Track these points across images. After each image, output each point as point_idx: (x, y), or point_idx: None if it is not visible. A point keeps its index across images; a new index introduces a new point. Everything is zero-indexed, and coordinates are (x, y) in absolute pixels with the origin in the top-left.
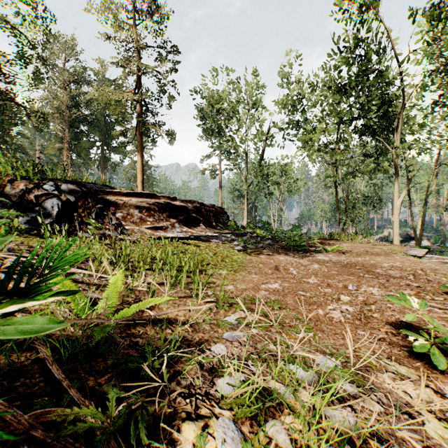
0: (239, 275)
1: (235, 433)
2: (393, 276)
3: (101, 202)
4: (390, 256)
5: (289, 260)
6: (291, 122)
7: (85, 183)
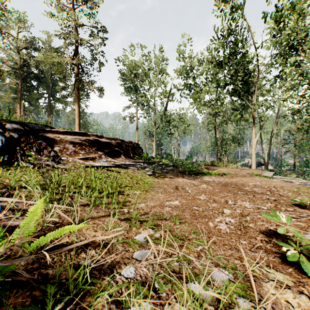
0: (149, 194)
1: None
2: (257, 192)
3: (42, 139)
4: (252, 177)
5: (185, 181)
6: (186, 85)
7: (28, 123)
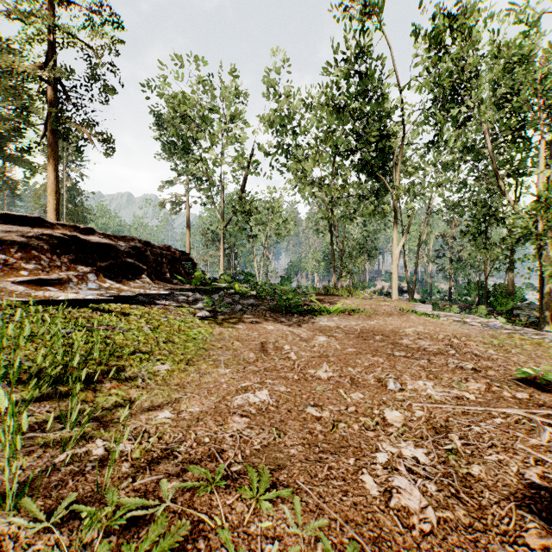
0: (193, 371)
1: None
2: (430, 352)
3: None
4: (405, 316)
5: (282, 330)
6: (280, 146)
7: None
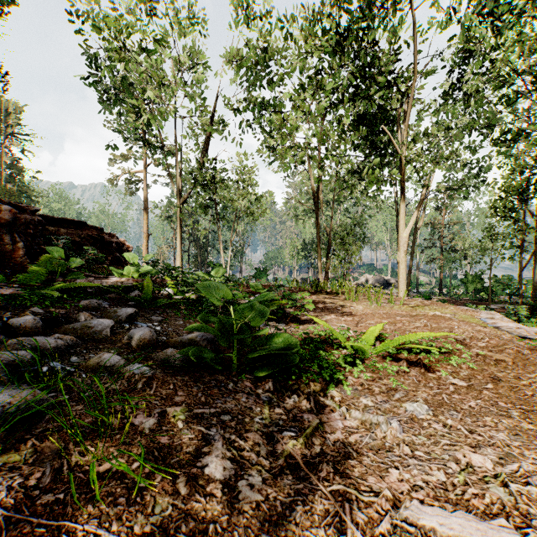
0: None
1: None
2: None
3: None
4: None
5: None
6: (252, 101)
7: None
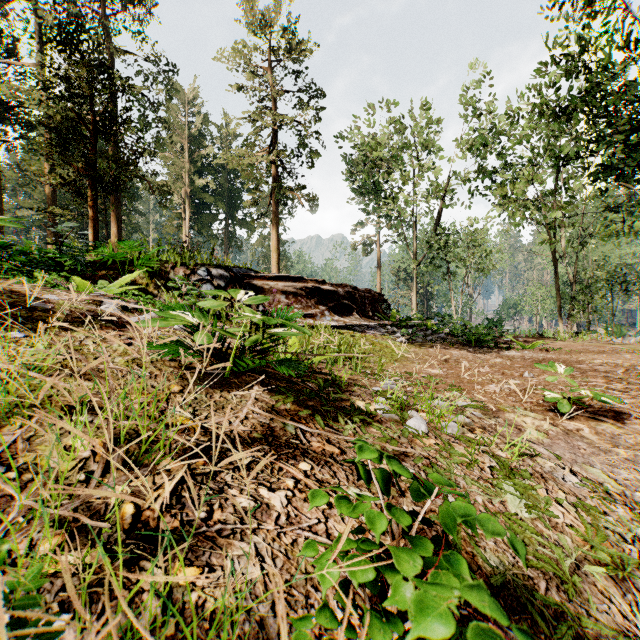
0: (399, 364)
1: (386, 407)
2: (595, 371)
3: (248, 287)
4: (616, 354)
5: (465, 354)
6: (482, 169)
7: (231, 268)
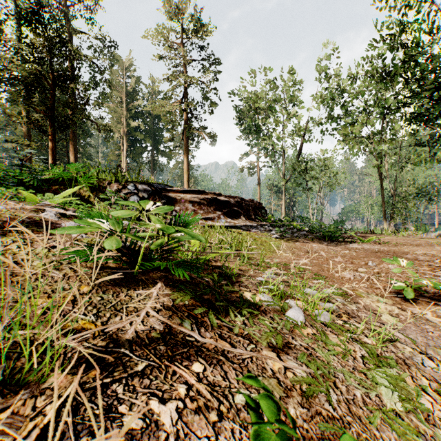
0: (275, 255)
1: (269, 297)
2: (419, 260)
3: (165, 198)
4: (429, 247)
5: (322, 246)
6: (331, 116)
7: (152, 184)
